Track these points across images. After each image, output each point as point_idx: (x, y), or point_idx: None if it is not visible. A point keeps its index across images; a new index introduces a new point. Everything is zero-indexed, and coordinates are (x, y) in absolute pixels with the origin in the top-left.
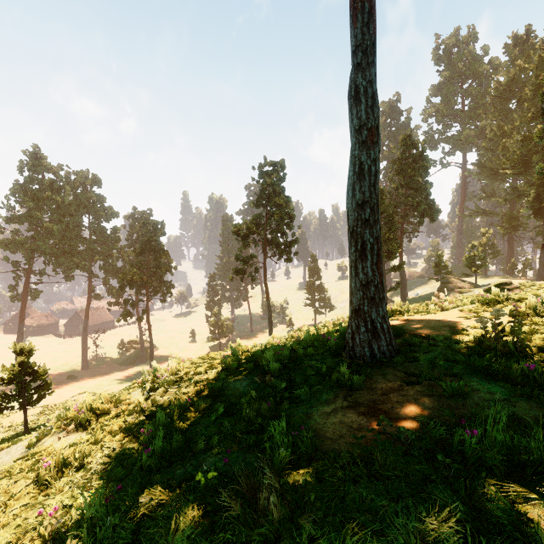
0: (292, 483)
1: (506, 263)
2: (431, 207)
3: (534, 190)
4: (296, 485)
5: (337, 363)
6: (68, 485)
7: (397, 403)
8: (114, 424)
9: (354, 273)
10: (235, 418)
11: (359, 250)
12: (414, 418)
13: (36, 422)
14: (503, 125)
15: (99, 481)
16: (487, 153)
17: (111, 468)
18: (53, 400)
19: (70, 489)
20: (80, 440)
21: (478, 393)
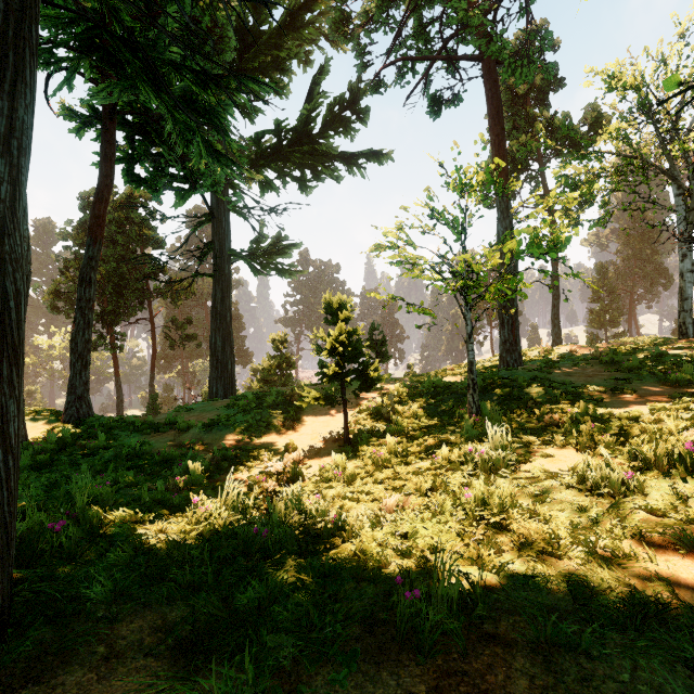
0: None
1: None
2: (664, 275)
3: None
4: None
5: None
6: None
7: None
8: None
9: (552, 331)
10: None
11: (554, 325)
12: None
13: None
14: None
15: None
16: None
17: None
18: None
19: None
20: None
21: None
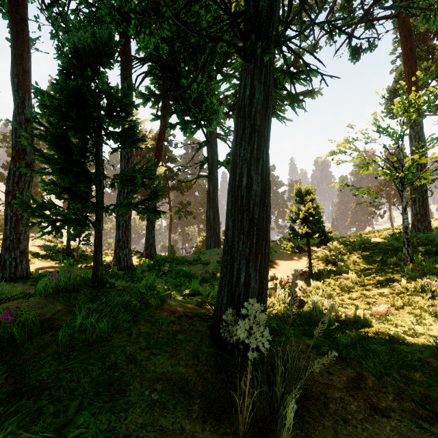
0: None
1: None
2: None
3: None
4: None
5: None
6: None
7: None
8: None
9: None
10: None
11: None
12: None
13: None
14: None
15: None
16: None
17: None
18: None
19: None
20: None
21: None
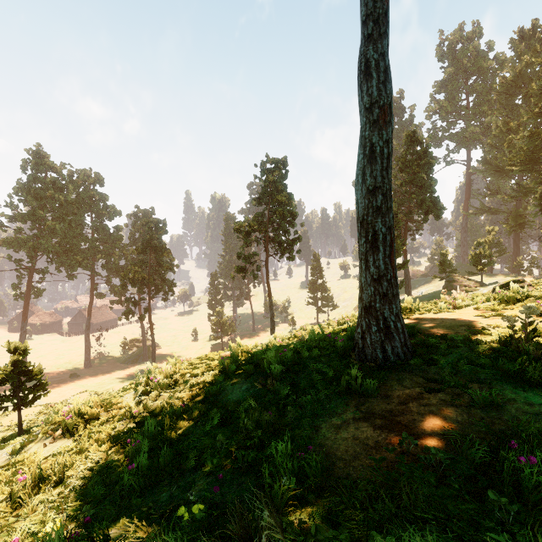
0: (299, 526)
1: (511, 261)
2: (436, 205)
3: (541, 187)
4: (303, 530)
5: (346, 366)
6: (42, 505)
7: (418, 414)
8: (102, 431)
9: (364, 266)
10: (231, 429)
11: (370, 241)
12: (442, 435)
13: (35, 422)
14: (509, 121)
15: (74, 502)
16: (492, 150)
17: (92, 485)
18: (55, 399)
19: (42, 511)
20: (64, 449)
21: (514, 403)
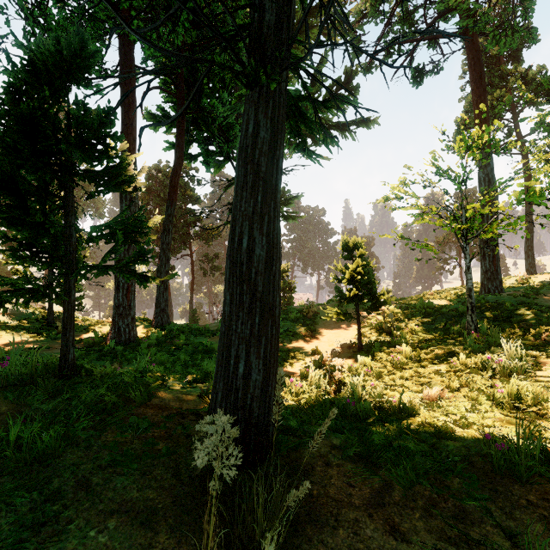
0: None
1: None
2: None
3: None
4: None
5: None
6: None
7: None
8: None
9: (526, 261)
10: None
11: (527, 256)
12: None
13: None
14: None
15: None
16: None
17: None
18: None
19: None
20: None
21: None
